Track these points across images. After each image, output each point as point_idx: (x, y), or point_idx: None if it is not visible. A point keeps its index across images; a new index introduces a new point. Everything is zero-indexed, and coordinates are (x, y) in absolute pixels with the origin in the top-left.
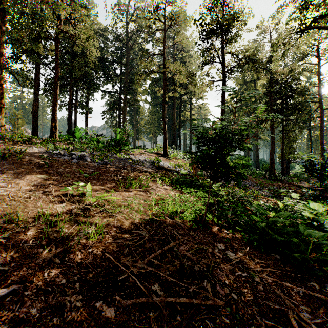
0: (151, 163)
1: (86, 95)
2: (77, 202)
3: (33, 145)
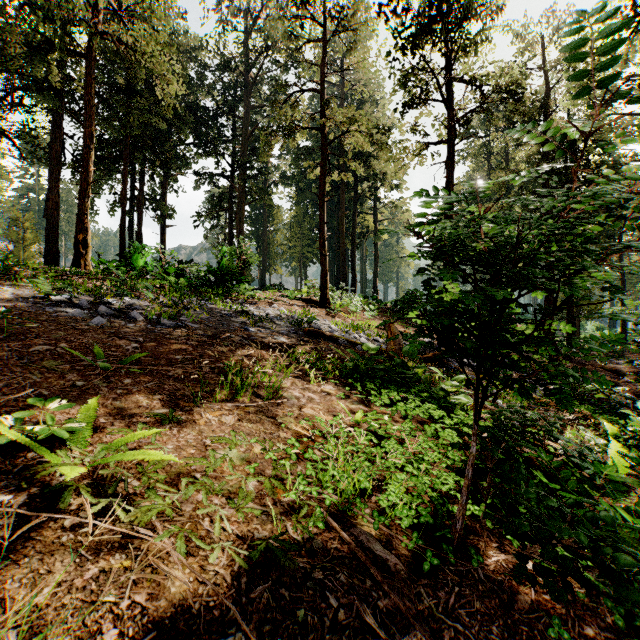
0: (294, 322)
1: (163, 181)
2: (17, 479)
3: (11, 281)
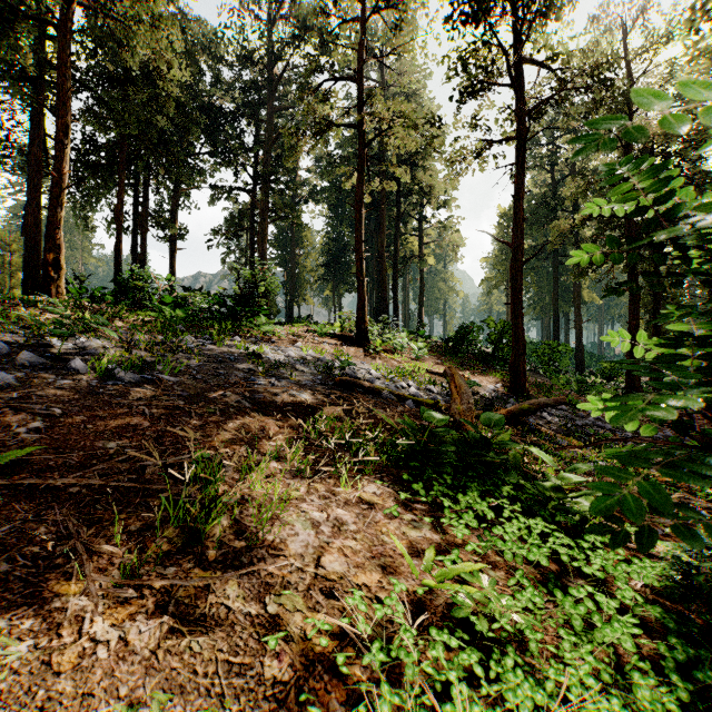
0: (322, 367)
1: (173, 196)
2: None
3: None
